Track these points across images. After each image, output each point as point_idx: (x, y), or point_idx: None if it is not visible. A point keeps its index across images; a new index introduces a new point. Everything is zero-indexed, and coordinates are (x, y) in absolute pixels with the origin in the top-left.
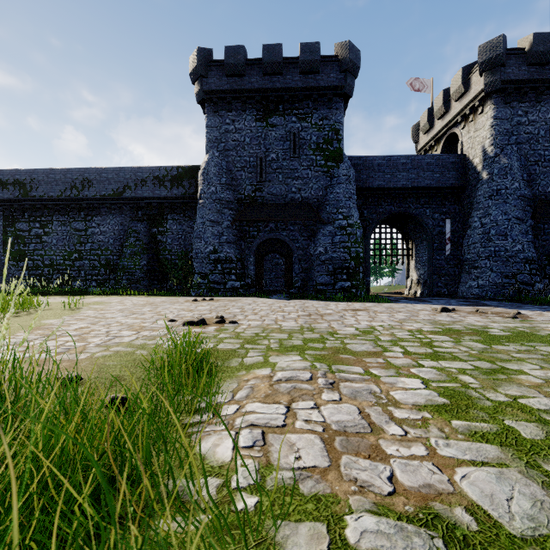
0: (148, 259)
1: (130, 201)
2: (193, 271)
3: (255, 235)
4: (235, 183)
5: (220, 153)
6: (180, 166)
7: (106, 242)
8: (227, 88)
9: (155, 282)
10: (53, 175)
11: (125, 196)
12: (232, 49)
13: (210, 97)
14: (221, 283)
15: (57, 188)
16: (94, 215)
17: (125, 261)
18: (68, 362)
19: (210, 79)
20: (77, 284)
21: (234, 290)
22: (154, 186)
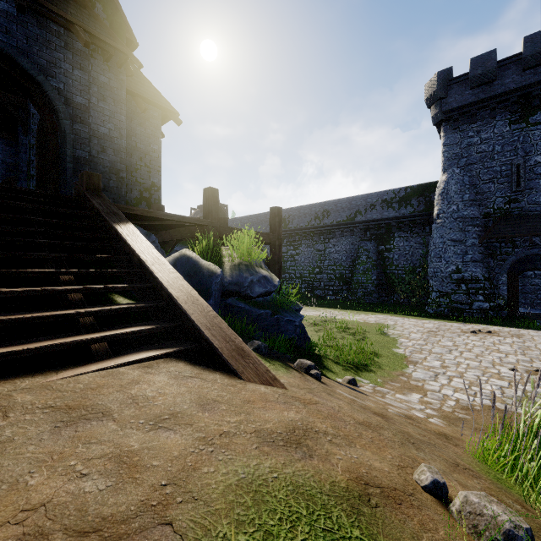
0: (376, 274)
1: (360, 224)
2: (429, 289)
3: (509, 252)
4: (479, 197)
5: (460, 169)
6: (407, 186)
7: (340, 259)
8: (471, 101)
9: (383, 294)
10: (303, 211)
11: (356, 220)
12: (479, 59)
13: (449, 116)
14: (465, 303)
15: (305, 220)
16: (330, 238)
17: (358, 276)
18: (519, 414)
19: (449, 98)
20: (318, 292)
21: (481, 311)
22: (382, 209)
